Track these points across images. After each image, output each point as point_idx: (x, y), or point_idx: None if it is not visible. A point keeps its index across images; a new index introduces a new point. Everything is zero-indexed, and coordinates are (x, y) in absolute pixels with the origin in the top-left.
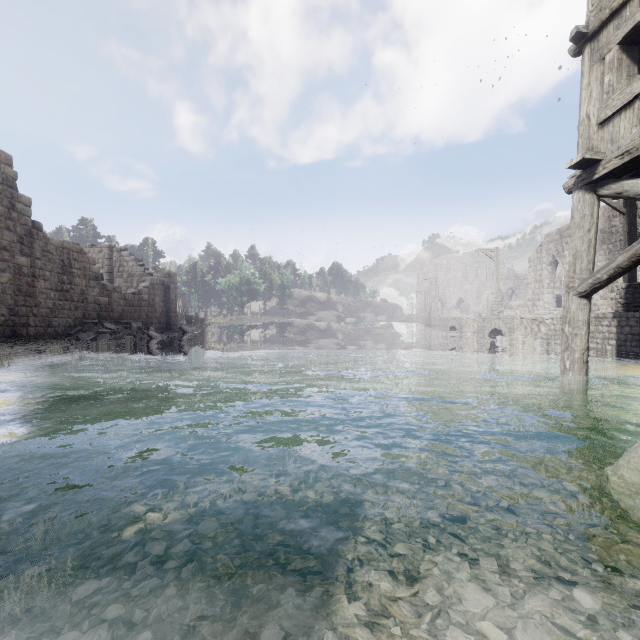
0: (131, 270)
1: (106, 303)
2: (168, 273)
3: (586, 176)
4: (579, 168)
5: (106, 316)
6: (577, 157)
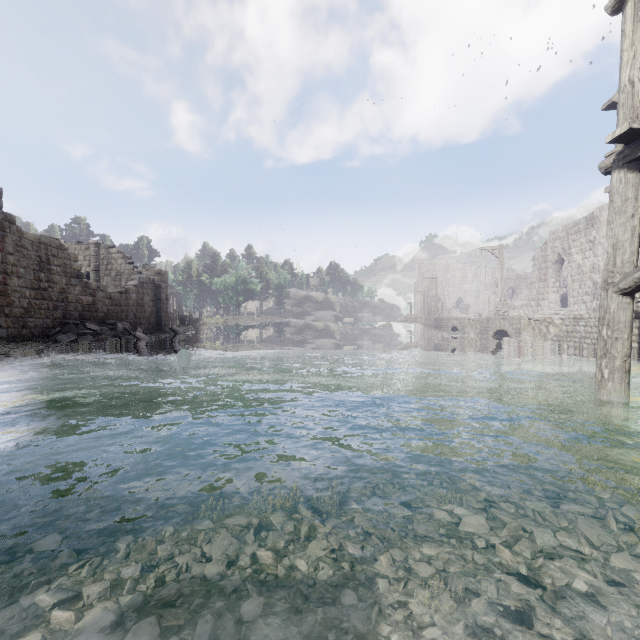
0: (119, 268)
1: (89, 302)
2: (158, 271)
3: (630, 152)
4: (622, 142)
5: (89, 316)
6: (622, 128)
